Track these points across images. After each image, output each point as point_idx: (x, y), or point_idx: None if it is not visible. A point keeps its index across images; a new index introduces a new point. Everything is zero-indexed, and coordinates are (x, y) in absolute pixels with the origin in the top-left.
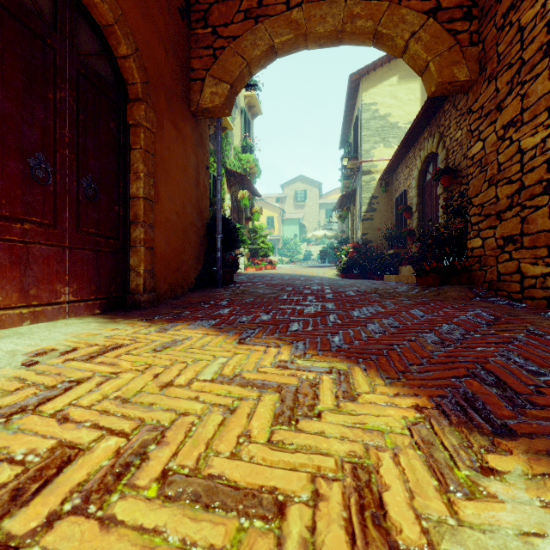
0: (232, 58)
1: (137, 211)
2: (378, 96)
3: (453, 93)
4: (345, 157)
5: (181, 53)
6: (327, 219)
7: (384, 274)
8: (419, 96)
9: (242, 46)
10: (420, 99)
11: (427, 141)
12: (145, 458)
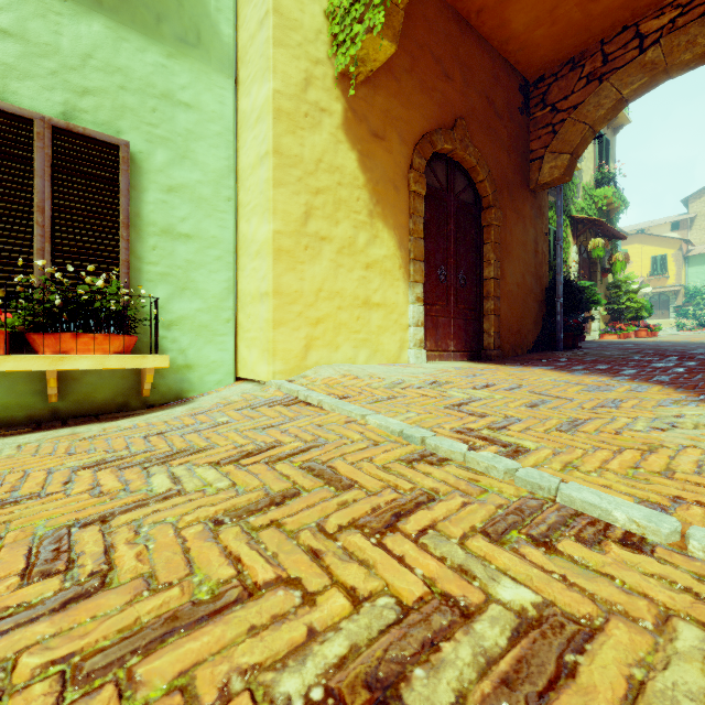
0: (572, 128)
1: (489, 289)
2: None
3: None
4: None
5: (521, 145)
6: None
7: None
8: None
9: (584, 113)
10: None
11: None
12: (521, 388)
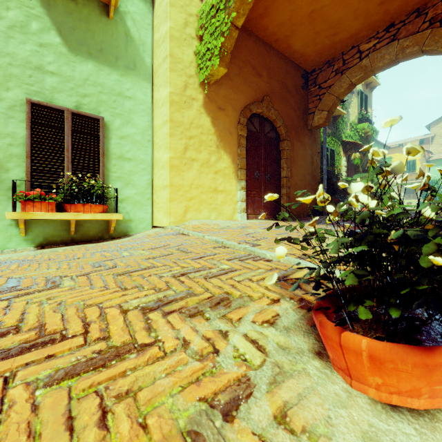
0: (328, 98)
1: (283, 183)
2: None
3: None
4: None
5: (303, 106)
6: None
7: None
8: None
9: (334, 90)
10: None
11: None
12: (281, 229)
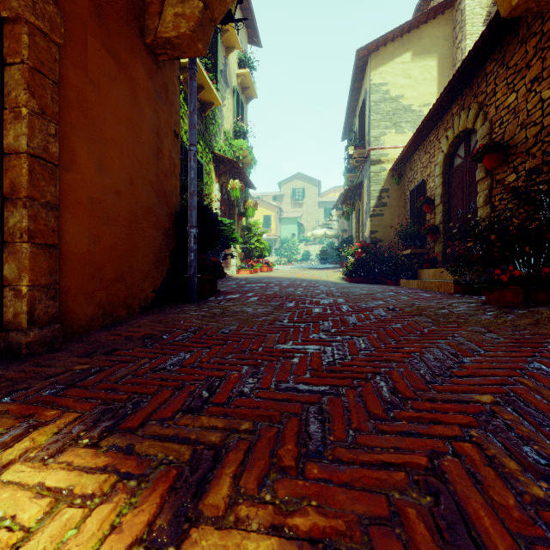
0: None
1: (16, 178)
2: (389, 75)
3: (543, 9)
4: (350, 145)
5: None
6: (326, 218)
7: (400, 278)
8: (436, 75)
9: None
10: (437, 78)
11: (458, 116)
12: None
